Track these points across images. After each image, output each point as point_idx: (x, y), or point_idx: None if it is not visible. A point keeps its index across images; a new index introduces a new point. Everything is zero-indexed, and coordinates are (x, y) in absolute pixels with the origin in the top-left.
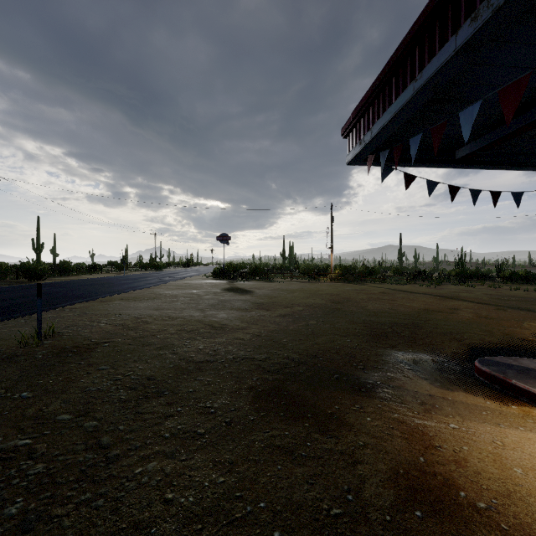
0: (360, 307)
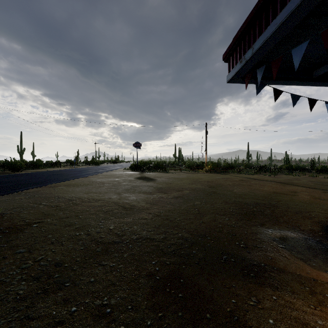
0: (229, 191)
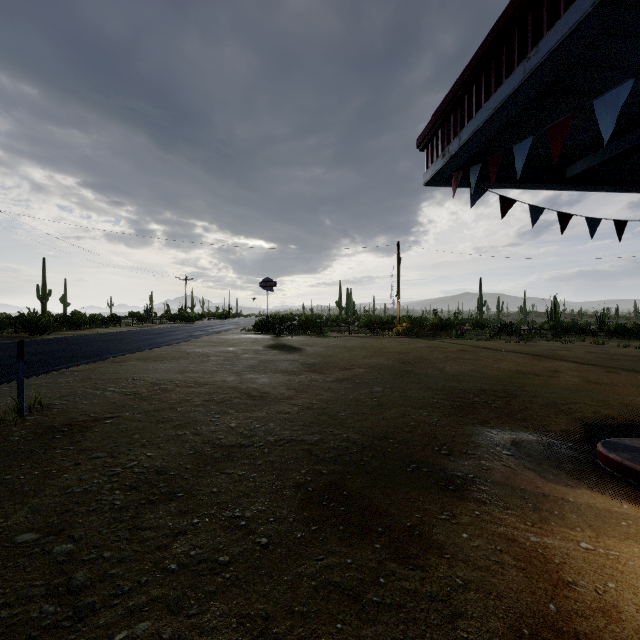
0: (436, 369)
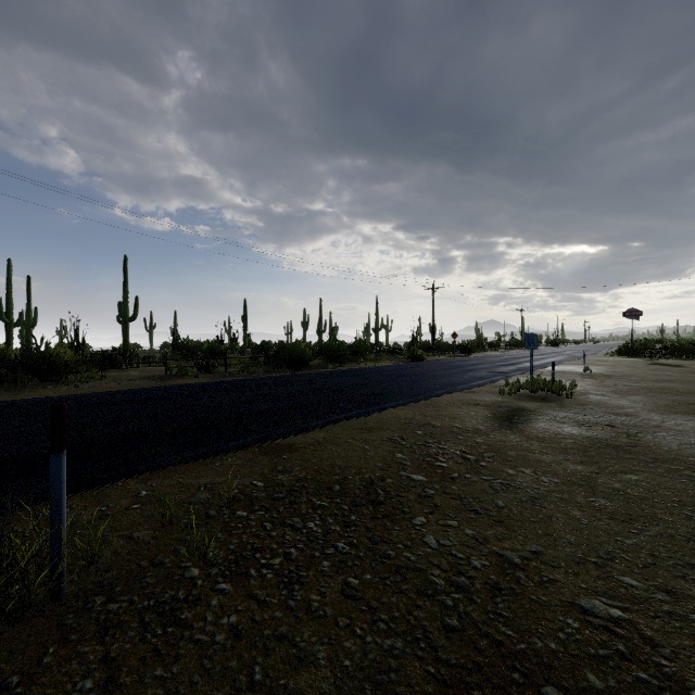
0: None
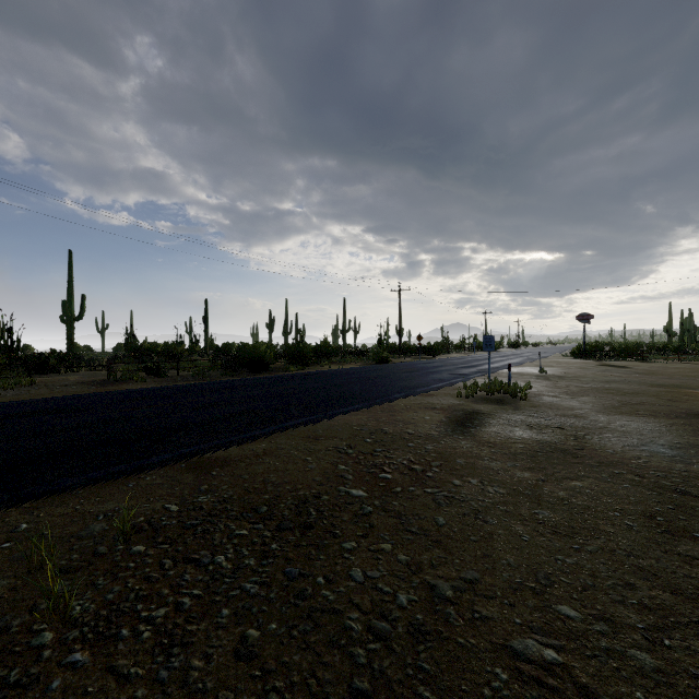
0: None
